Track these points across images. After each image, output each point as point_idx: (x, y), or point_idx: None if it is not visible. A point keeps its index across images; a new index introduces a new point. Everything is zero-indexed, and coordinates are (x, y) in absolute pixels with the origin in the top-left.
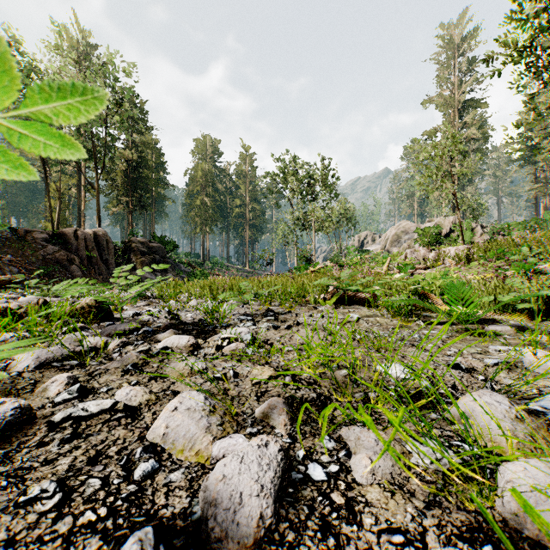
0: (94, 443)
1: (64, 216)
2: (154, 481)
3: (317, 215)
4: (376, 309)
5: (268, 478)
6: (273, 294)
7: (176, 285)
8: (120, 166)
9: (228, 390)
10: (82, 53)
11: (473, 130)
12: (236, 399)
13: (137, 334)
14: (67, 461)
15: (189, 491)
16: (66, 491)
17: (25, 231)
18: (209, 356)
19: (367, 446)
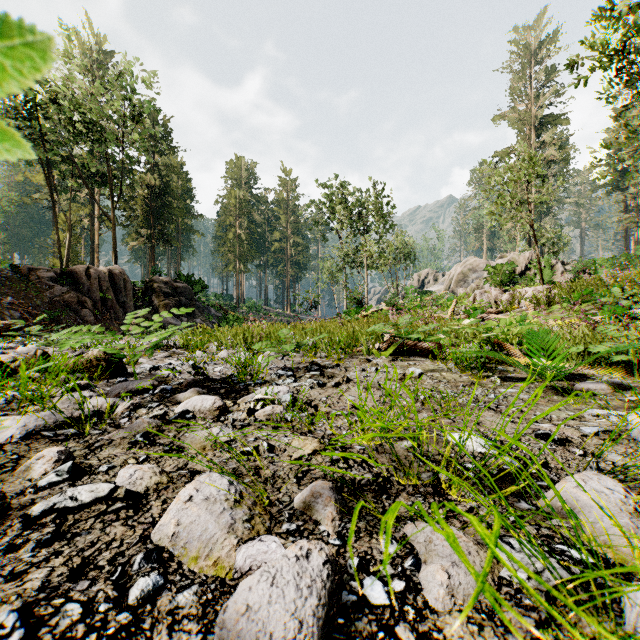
0: (80, 546)
1: (74, 251)
2: (155, 606)
3: (370, 250)
4: (442, 362)
5: (309, 608)
6: (319, 343)
7: (204, 333)
8: (140, 193)
9: (260, 469)
10: (95, 62)
11: (552, 150)
12: (271, 481)
13: (153, 394)
14: (41, 574)
15: (202, 621)
16: (31, 625)
17: (28, 269)
18: (238, 422)
19: (442, 553)
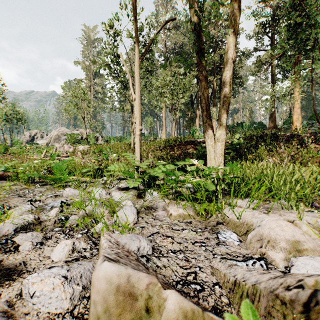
0: None
1: None
2: None
3: None
4: (17, 181)
5: None
6: None
7: None
8: None
9: None
10: None
11: (99, 88)
12: None
13: None
14: None
15: None
16: None
17: None
18: None
19: None
